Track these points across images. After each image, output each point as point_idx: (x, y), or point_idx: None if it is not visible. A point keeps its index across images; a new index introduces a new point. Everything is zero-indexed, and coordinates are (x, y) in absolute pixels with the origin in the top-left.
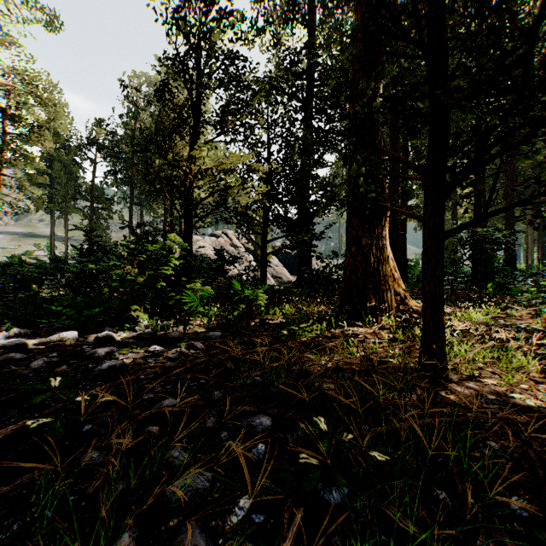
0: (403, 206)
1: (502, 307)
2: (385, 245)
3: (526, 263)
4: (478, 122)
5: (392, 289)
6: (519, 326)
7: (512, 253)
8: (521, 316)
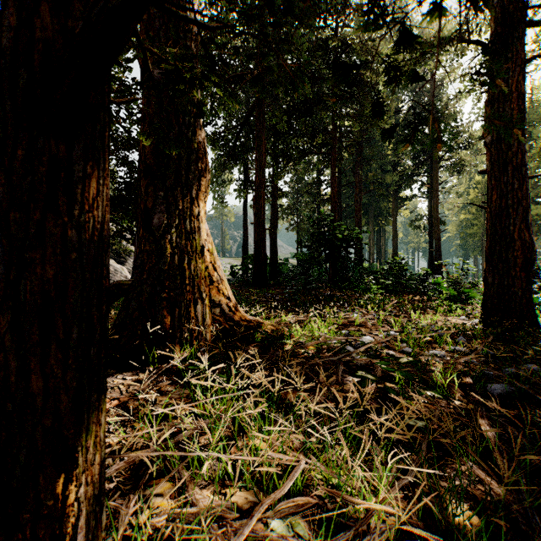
0: (273, 204)
1: (349, 310)
2: (197, 228)
3: (370, 262)
4: (334, 127)
5: (207, 298)
6: (363, 341)
7: (360, 254)
8: (366, 323)
